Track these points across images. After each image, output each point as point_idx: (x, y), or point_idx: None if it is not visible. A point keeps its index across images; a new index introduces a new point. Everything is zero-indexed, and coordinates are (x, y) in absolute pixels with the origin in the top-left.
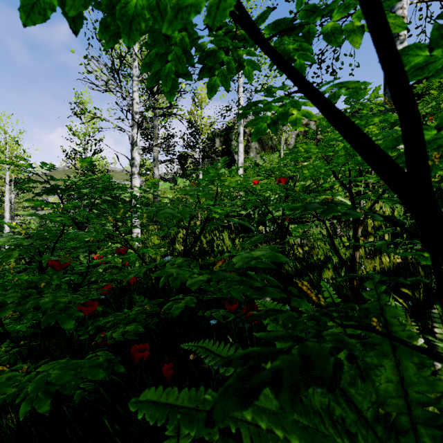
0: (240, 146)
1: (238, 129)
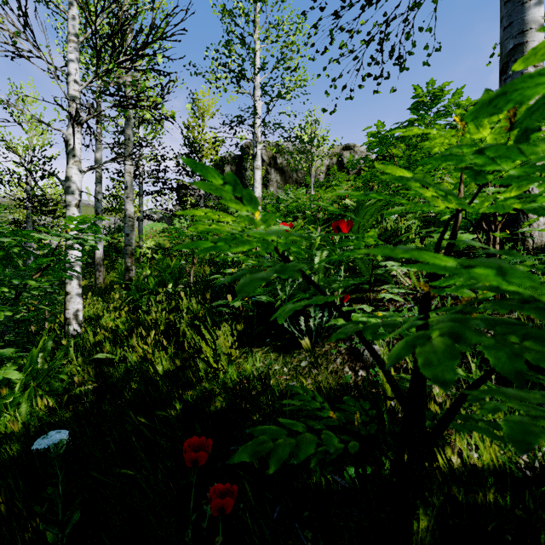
0: (257, 173)
1: (254, 149)
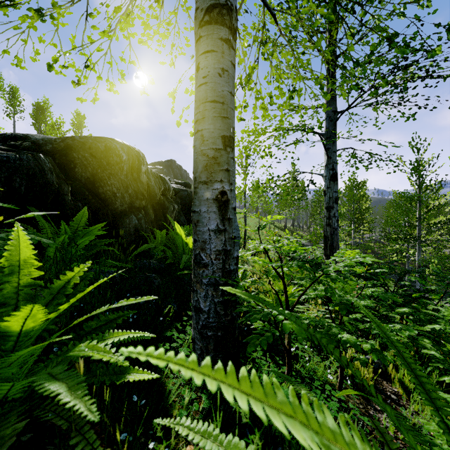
0: None
1: None
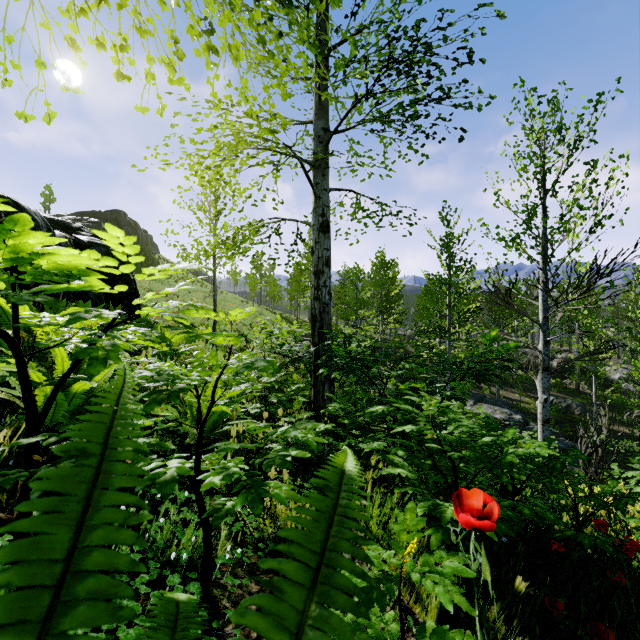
0: None
1: None
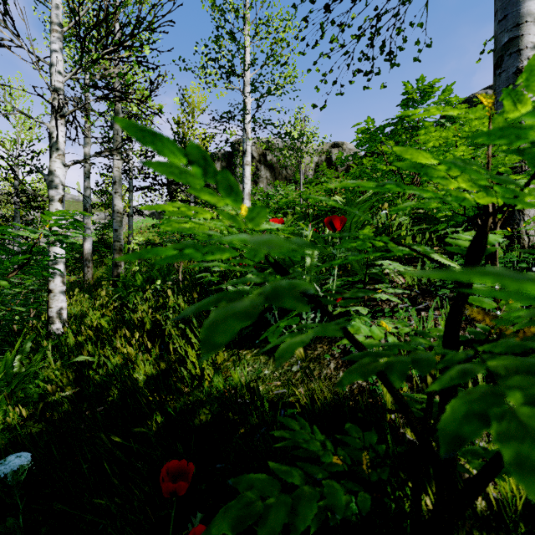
0: (247, 169)
1: (244, 145)
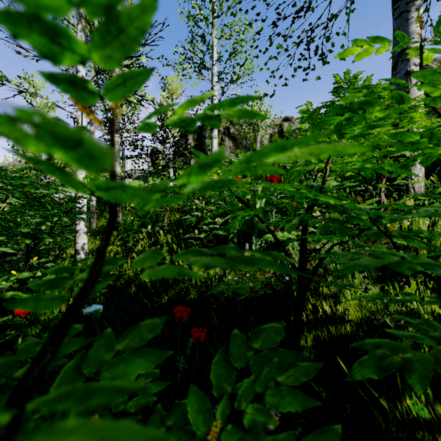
0: (214, 141)
1: None
